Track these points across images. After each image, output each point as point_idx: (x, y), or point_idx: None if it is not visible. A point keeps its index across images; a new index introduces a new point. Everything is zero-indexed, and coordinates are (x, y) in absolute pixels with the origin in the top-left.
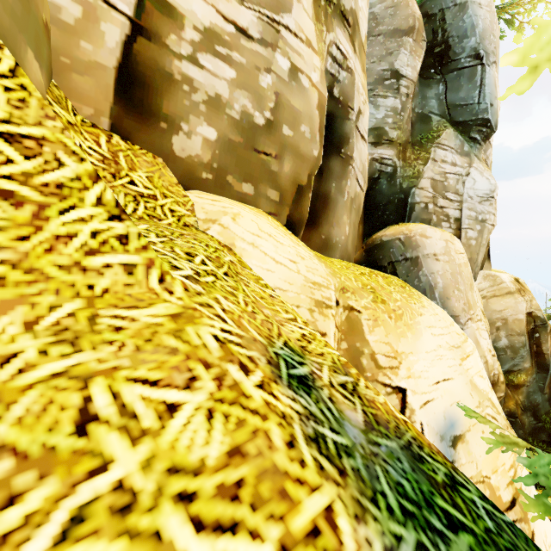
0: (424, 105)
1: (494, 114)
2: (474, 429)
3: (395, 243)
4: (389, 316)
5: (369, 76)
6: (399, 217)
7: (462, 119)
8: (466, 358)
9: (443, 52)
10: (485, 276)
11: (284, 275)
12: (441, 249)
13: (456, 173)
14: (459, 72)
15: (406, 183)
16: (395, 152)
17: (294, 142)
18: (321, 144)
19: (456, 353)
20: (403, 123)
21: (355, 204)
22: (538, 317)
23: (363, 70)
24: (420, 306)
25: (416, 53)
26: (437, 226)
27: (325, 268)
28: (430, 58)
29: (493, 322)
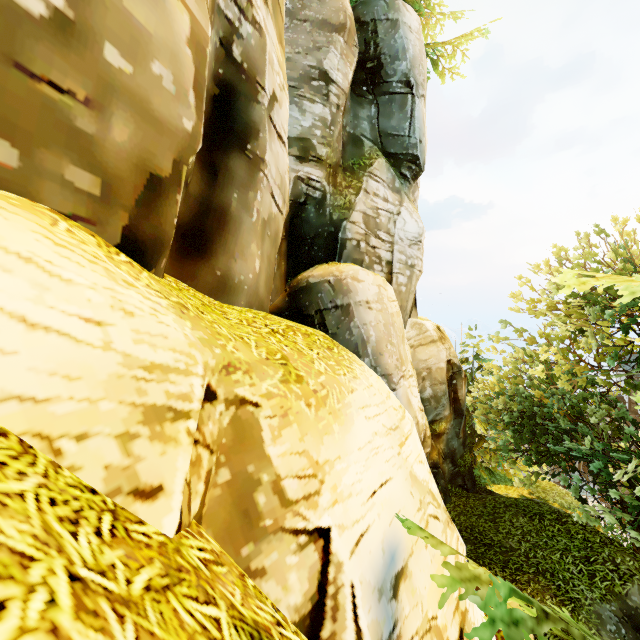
0: (356, 125)
1: (423, 152)
2: (417, 547)
3: (324, 286)
4: (307, 403)
5: (293, 69)
6: (329, 254)
7: (394, 150)
8: (405, 442)
9: (376, 70)
10: (413, 325)
11: (54, 357)
12: (374, 295)
13: (388, 210)
14: (391, 97)
15: (337, 214)
16: (325, 174)
17: (138, 88)
18: (200, 112)
19: (394, 437)
20: (333, 140)
21: (269, 229)
22: (455, 364)
23: (281, 41)
24: (351, 378)
25: (347, 59)
26: (370, 269)
27: (192, 330)
28: (362, 72)
29: (420, 372)
